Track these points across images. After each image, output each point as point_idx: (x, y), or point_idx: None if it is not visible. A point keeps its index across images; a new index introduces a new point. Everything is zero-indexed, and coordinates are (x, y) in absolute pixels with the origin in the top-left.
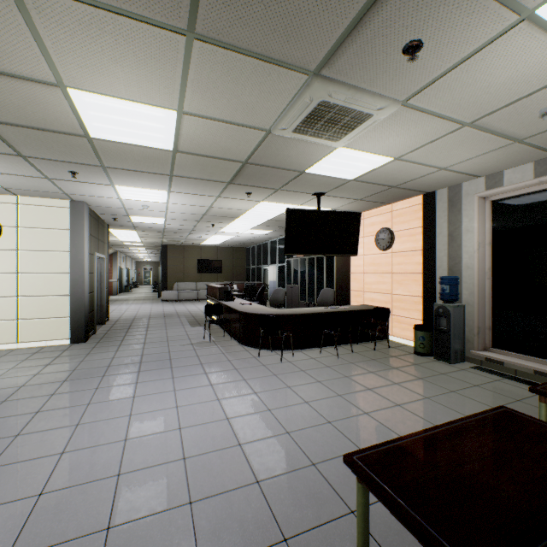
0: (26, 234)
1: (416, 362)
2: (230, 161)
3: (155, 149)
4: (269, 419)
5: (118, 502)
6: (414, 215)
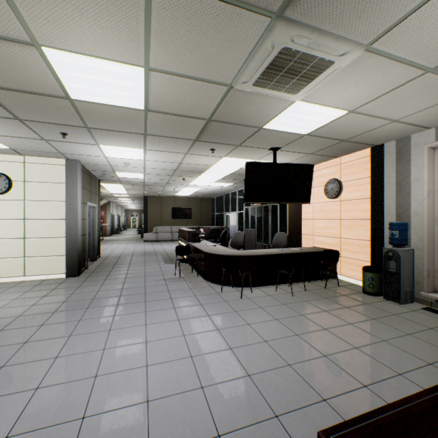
0: (31, 187)
1: (366, 302)
2: (195, 118)
3: (128, 108)
4: (231, 358)
5: None
6: (361, 167)
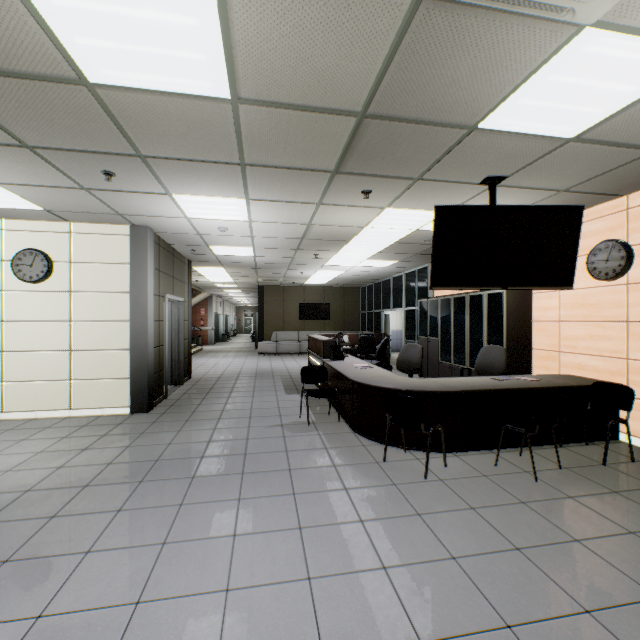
0: (79, 271)
1: None
2: (334, 114)
3: (200, 99)
4: None
5: None
6: None
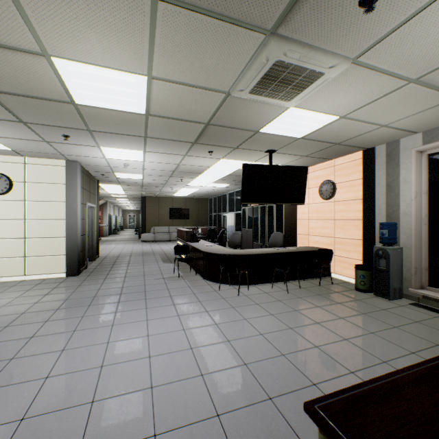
0: (31, 188)
1: (358, 298)
2: (194, 122)
3: (130, 113)
4: (228, 350)
5: (89, 431)
6: (354, 169)
